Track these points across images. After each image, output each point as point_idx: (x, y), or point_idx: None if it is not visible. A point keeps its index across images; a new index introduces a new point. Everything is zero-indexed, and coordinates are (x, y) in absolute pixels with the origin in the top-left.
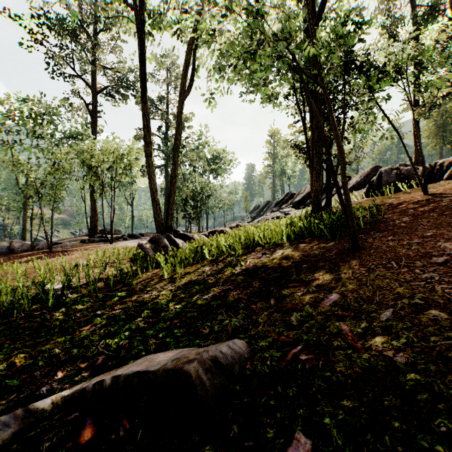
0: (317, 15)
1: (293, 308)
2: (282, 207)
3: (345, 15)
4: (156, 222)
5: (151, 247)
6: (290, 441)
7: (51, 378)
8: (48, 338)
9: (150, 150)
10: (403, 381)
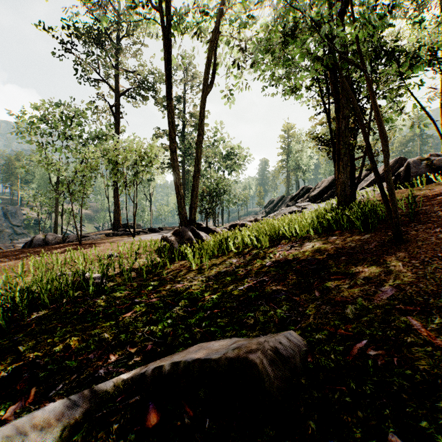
0: (345, 1)
1: (343, 300)
2: (298, 202)
3: (373, 1)
4: (180, 216)
5: (176, 240)
6: None
7: (105, 361)
8: (94, 323)
9: (174, 146)
10: None
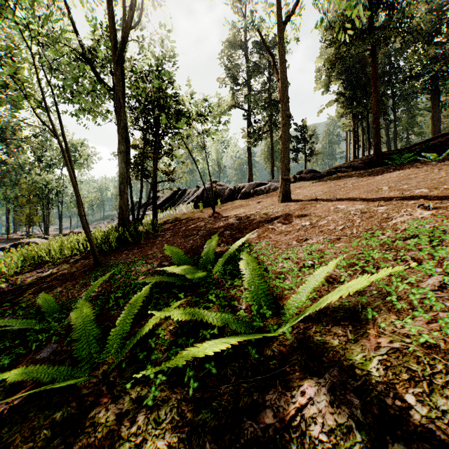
0: (118, 52)
1: None
2: None
3: (157, 58)
4: None
5: None
6: None
7: None
8: None
9: None
10: None
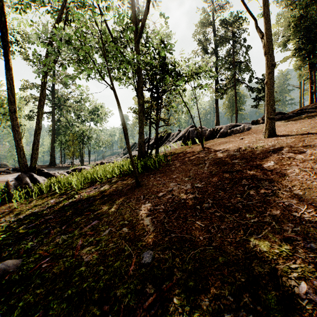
0: (139, 34)
1: (71, 231)
2: None
3: (161, 36)
4: (20, 164)
5: (15, 184)
6: None
7: None
8: None
9: (14, 108)
10: (75, 272)
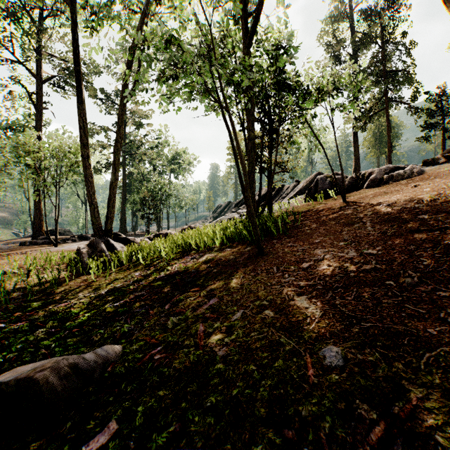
0: (249, 35)
1: (179, 312)
2: (240, 208)
3: (279, 37)
4: (94, 226)
5: (88, 252)
6: (103, 429)
7: None
8: None
9: (86, 152)
10: (210, 371)
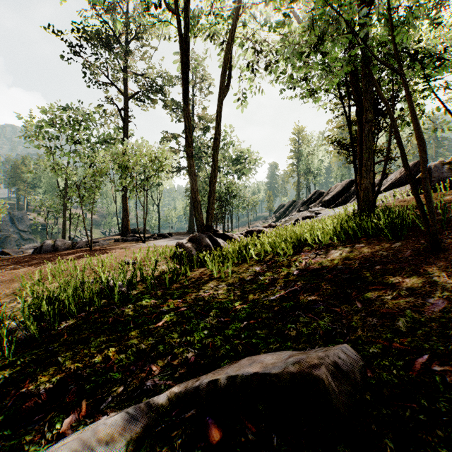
0: (368, 2)
1: (389, 312)
2: (310, 207)
3: (396, 0)
4: (197, 222)
5: (193, 246)
6: None
7: (149, 374)
8: (127, 333)
9: (191, 151)
10: None
